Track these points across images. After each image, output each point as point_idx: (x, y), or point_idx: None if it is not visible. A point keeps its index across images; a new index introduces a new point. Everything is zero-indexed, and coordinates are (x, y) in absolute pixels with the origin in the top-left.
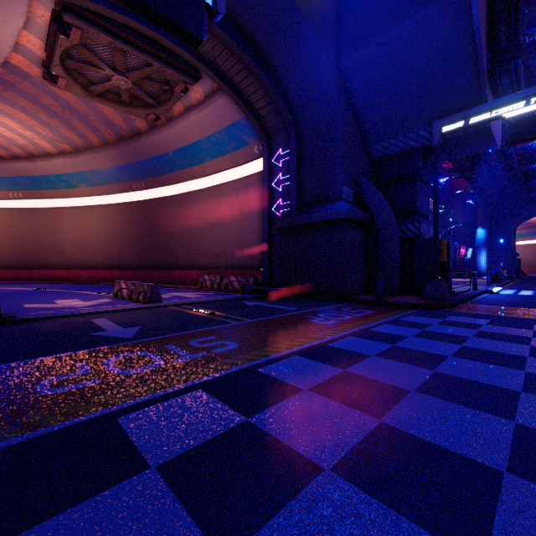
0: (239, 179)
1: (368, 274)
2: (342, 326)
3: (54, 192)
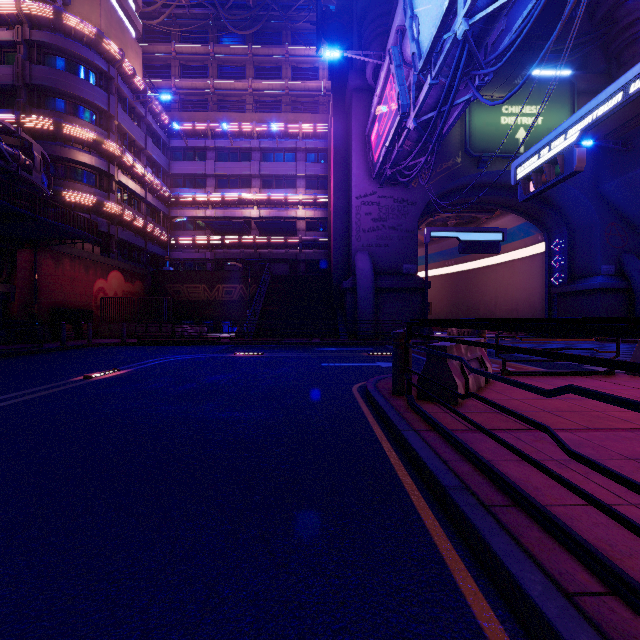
0: (527, 257)
1: None
2: (563, 343)
3: None
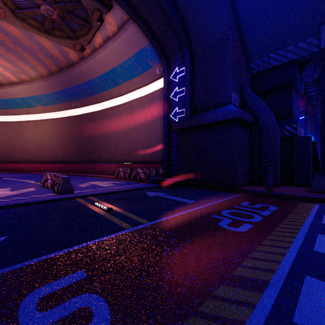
0: (145, 96)
1: (251, 167)
2: (267, 238)
3: (20, 110)
